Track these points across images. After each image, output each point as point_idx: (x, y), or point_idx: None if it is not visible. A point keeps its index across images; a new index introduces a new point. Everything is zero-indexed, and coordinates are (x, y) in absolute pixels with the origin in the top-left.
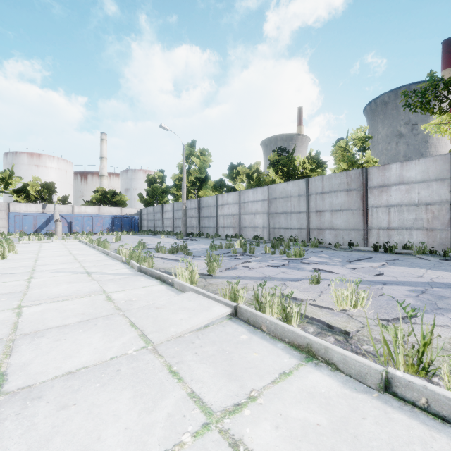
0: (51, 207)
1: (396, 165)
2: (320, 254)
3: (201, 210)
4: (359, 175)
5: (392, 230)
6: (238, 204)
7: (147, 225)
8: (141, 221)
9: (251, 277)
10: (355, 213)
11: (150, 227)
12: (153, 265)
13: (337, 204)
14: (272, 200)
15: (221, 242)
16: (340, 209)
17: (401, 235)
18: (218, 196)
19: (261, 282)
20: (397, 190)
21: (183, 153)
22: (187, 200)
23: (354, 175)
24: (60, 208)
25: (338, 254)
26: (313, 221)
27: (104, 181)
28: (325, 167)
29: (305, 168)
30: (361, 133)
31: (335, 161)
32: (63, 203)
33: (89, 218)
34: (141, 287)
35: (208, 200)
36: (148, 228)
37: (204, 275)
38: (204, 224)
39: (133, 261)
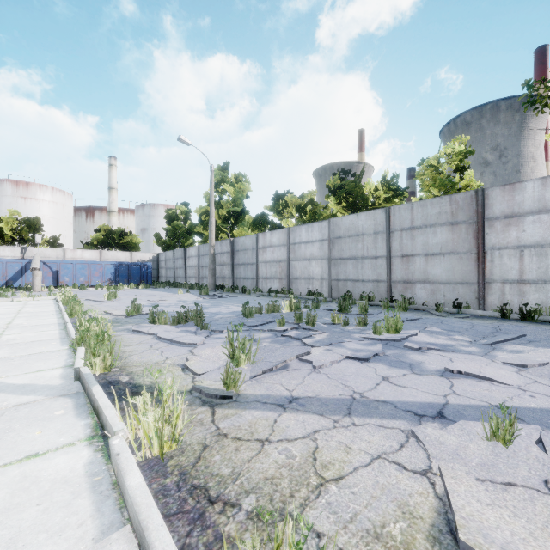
0: (34, 251)
1: (533, 183)
2: (424, 326)
3: (235, 255)
4: (470, 200)
5: (527, 285)
6: (286, 245)
7: (166, 275)
8: (159, 270)
9: (322, 399)
10: (464, 257)
11: (169, 278)
12: (124, 355)
13: (435, 244)
14: (335, 240)
15: (262, 299)
16: (440, 252)
17: (542, 291)
18: (259, 235)
19: (350, 428)
20: (536, 222)
21: (211, 177)
22: (216, 241)
23: (463, 201)
24: (46, 252)
25: (450, 323)
26: (396, 270)
27: (114, 218)
28: (404, 196)
29: (378, 198)
30: (460, 146)
31: (421, 186)
32: (52, 245)
33: (83, 265)
34: (15, 463)
35: (245, 241)
36: (167, 279)
37: (213, 396)
38: (240, 274)
39: (80, 351)
